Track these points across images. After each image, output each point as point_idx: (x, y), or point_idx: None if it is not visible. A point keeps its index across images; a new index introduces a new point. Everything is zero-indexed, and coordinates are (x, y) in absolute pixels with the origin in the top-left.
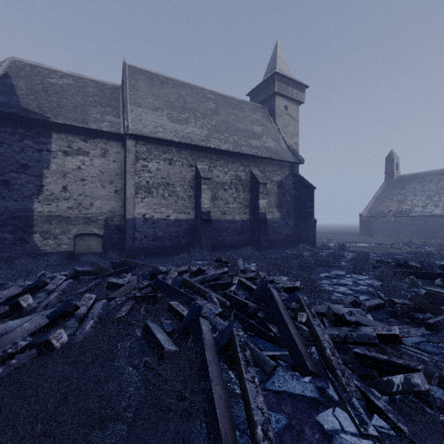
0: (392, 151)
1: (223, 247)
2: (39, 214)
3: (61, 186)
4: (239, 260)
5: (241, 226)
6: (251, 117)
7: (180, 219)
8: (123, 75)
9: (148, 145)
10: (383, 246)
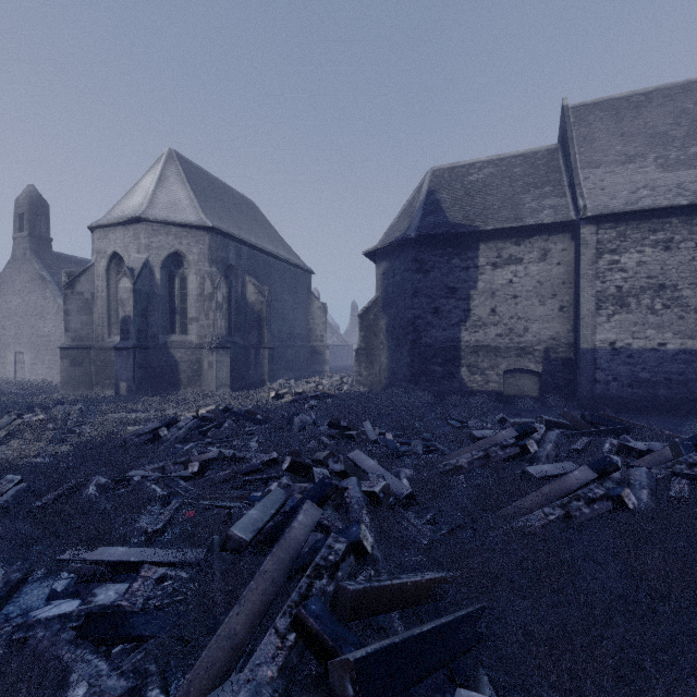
0: None
1: None
2: (465, 344)
3: (489, 308)
4: None
5: None
6: None
7: (689, 350)
8: (566, 128)
9: (619, 226)
10: None
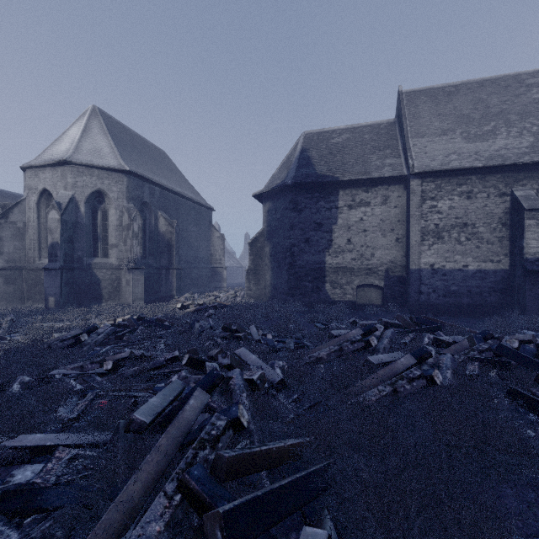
0: None
1: None
2: (329, 265)
3: (346, 239)
4: None
5: None
6: None
7: (483, 270)
8: (401, 107)
9: (436, 180)
10: None
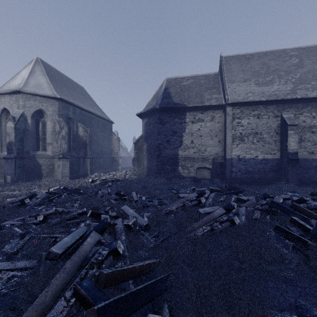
0: None
1: (310, 183)
2: (180, 156)
3: (190, 140)
4: None
5: None
6: None
7: (266, 158)
8: (221, 65)
9: (241, 108)
10: None
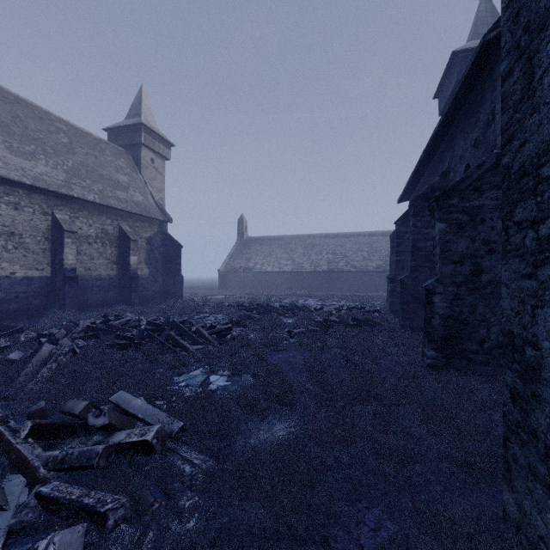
0: (242, 215)
1: (88, 307)
2: None
3: None
4: (127, 313)
5: (109, 283)
6: (115, 163)
7: (30, 277)
8: None
9: None
10: (234, 297)
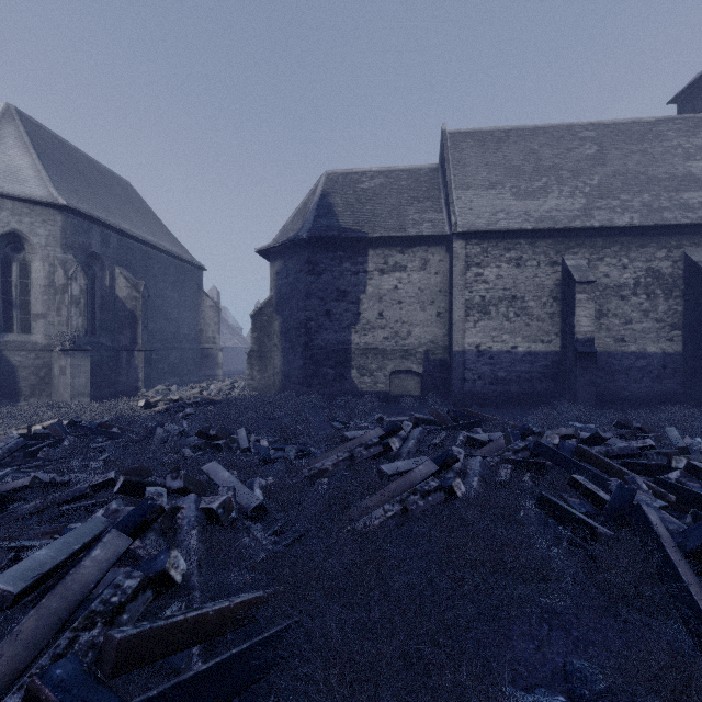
0: None
1: (619, 401)
2: (356, 346)
3: (377, 312)
4: (670, 429)
5: (661, 364)
6: (683, 147)
7: (533, 352)
8: (444, 151)
9: (483, 243)
10: None
